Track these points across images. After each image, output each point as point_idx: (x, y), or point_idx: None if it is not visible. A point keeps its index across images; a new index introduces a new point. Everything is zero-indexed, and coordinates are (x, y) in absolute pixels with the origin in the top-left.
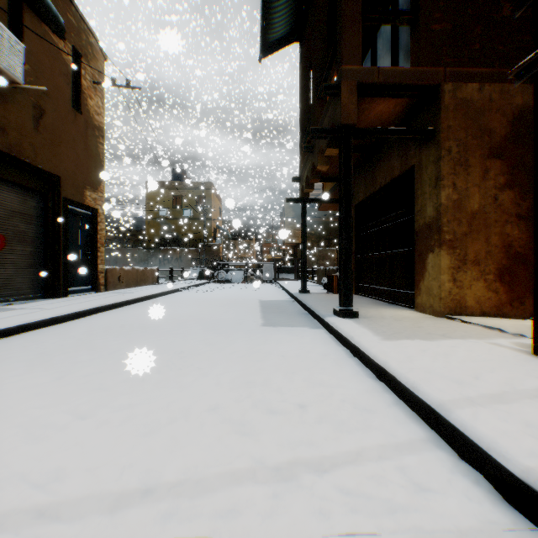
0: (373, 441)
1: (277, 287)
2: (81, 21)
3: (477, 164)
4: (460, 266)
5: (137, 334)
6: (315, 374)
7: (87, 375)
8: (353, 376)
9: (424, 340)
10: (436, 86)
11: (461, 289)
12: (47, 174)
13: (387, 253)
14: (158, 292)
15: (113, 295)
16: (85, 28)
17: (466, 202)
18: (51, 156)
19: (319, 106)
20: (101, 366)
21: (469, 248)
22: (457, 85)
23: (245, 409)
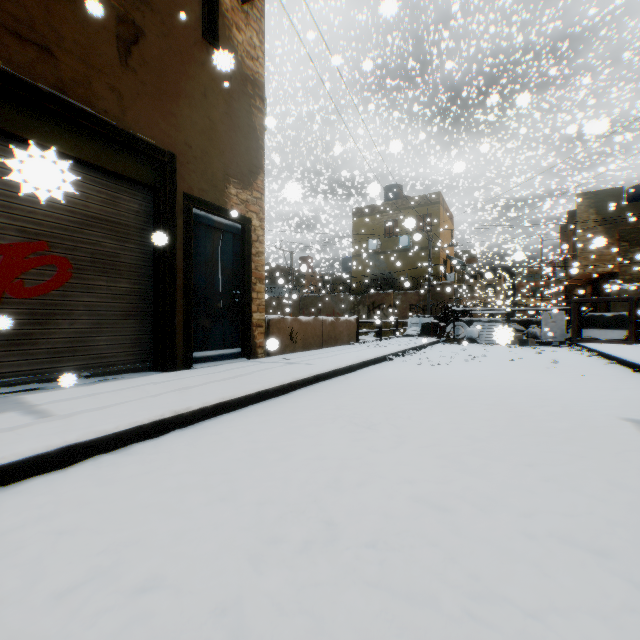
0: None
1: (602, 362)
2: None
3: None
4: None
5: None
6: None
7: None
8: None
9: None
10: None
11: None
12: (145, 147)
13: None
14: (342, 364)
15: (256, 370)
16: None
17: None
18: (155, 118)
19: None
20: None
21: None
22: None
23: None
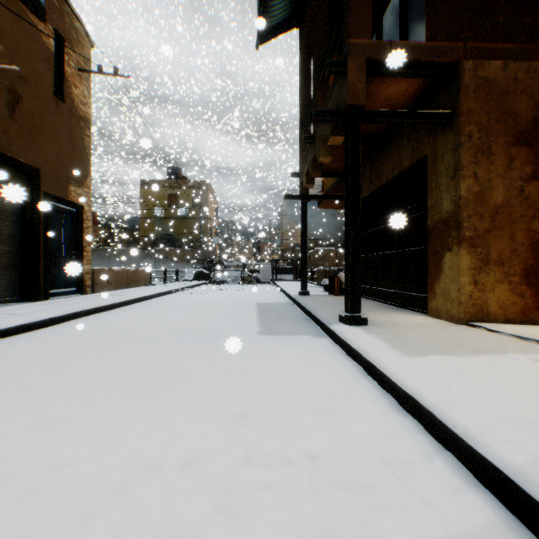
0: (423, 531)
1: (275, 289)
2: (64, 3)
3: (500, 152)
4: (481, 266)
5: (114, 346)
6: (325, 403)
7: (34, 405)
8: (372, 405)
9: (452, 355)
10: (455, 64)
11: (482, 293)
12: (24, 166)
13: (394, 252)
14: (148, 294)
15: (98, 298)
16: (69, 10)
17: (488, 194)
18: (29, 147)
19: (320, 93)
20: (56, 392)
21: (492, 246)
22: (479, 62)
23: (232, 466)
